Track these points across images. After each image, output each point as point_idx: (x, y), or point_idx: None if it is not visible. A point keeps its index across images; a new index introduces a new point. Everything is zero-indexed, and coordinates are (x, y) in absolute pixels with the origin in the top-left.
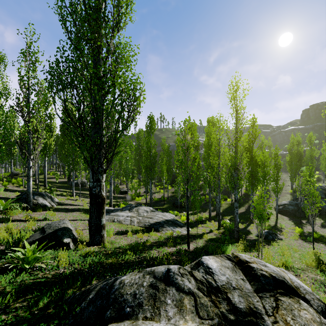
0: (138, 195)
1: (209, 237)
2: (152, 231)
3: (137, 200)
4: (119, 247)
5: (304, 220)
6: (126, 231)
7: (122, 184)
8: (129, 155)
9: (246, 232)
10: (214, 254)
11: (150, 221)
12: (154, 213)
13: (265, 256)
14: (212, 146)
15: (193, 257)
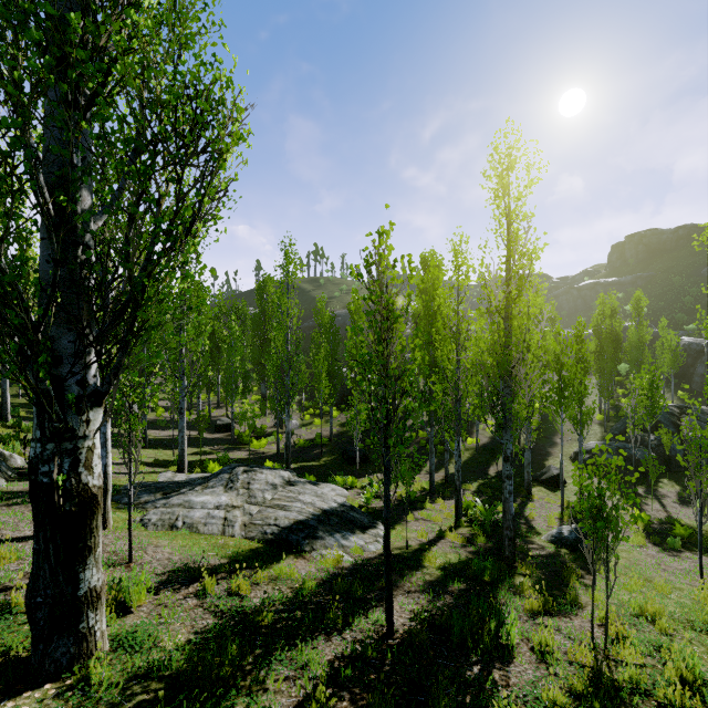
0: (259, 434)
1: (439, 558)
2: (282, 555)
3: (256, 448)
4: (149, 673)
5: (639, 486)
6: (198, 571)
7: (222, 405)
8: (236, 336)
9: (523, 530)
10: (470, 652)
11: (278, 519)
12: (294, 489)
13: (629, 660)
14: (437, 318)
15: (413, 703)
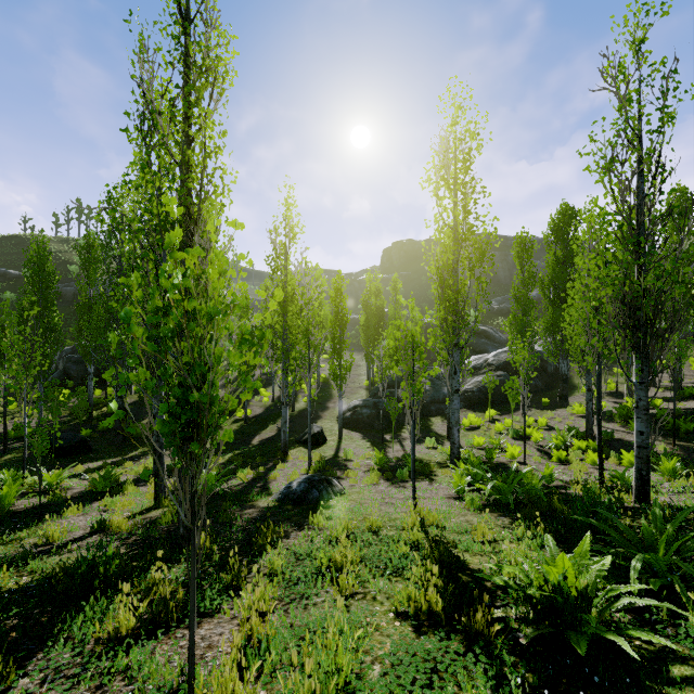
0: None
1: (38, 572)
2: None
3: None
4: None
5: (388, 434)
6: None
7: None
8: None
9: (252, 494)
10: None
11: None
12: None
13: None
14: None
15: None
